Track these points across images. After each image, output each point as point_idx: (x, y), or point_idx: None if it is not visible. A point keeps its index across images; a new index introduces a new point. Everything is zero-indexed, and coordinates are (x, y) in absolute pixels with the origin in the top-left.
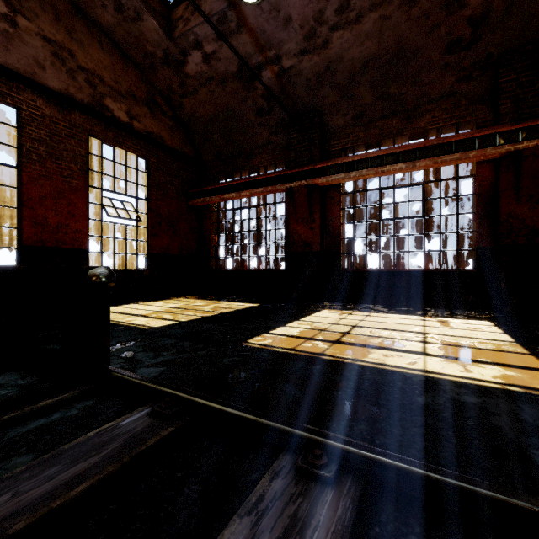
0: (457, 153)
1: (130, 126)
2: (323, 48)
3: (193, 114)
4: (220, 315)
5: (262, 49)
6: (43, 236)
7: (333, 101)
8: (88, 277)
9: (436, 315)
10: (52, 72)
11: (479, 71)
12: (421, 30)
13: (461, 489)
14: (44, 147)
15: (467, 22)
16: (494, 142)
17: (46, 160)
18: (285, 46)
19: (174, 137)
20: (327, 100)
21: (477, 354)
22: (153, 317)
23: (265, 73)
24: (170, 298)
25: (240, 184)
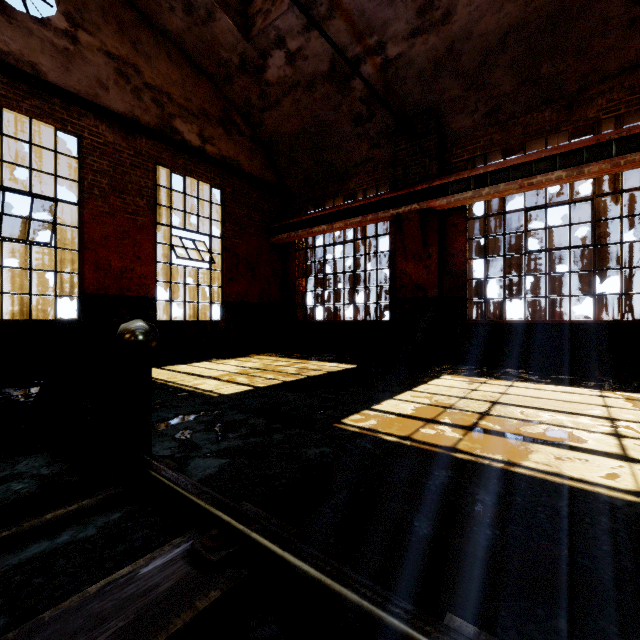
0: None
1: (203, 151)
2: (444, 23)
3: (275, 131)
4: (306, 379)
5: (360, 36)
6: (106, 282)
7: (457, 95)
8: (118, 334)
9: (619, 388)
10: (116, 93)
11: None
12: None
13: None
14: (107, 180)
15: None
16: None
17: (109, 194)
18: (391, 28)
19: (253, 161)
20: (447, 95)
21: None
22: (225, 380)
23: (364, 68)
24: (248, 355)
25: (332, 213)
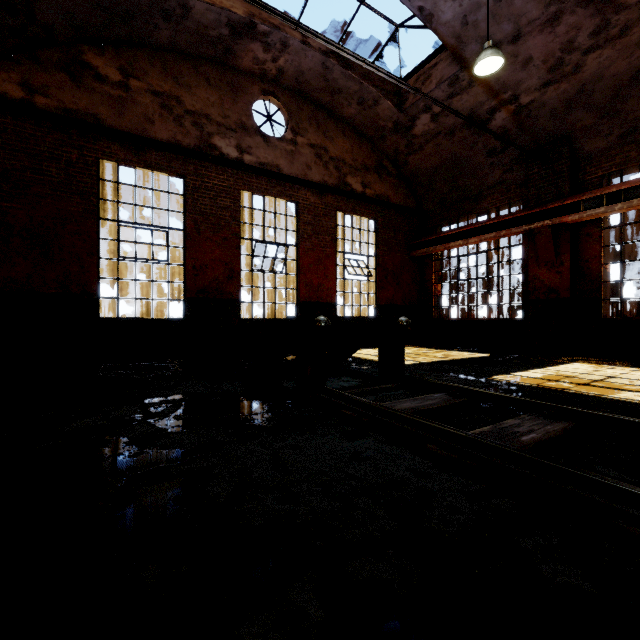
0: None
1: (364, 194)
2: (574, 73)
3: (416, 168)
4: (454, 360)
5: (495, 94)
6: (310, 294)
7: (589, 123)
8: (398, 322)
9: None
10: (315, 169)
11: None
12: None
13: (639, 423)
14: (310, 228)
15: None
16: None
17: (312, 237)
18: (524, 84)
19: (398, 194)
20: (580, 124)
21: None
22: None
23: (499, 115)
24: None
25: (467, 230)
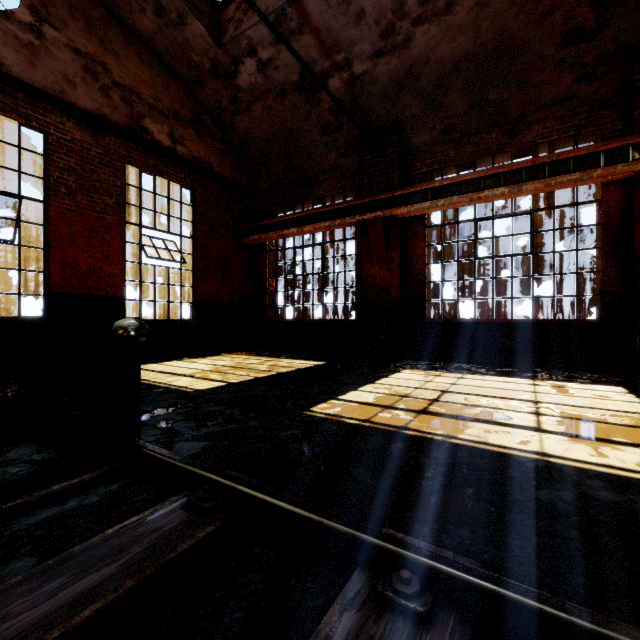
0: (577, 172)
1: (173, 151)
2: (404, 47)
3: (246, 134)
4: (277, 375)
5: (328, 52)
6: (73, 281)
7: (416, 113)
8: (113, 330)
9: (549, 378)
10: (83, 90)
11: (606, 66)
12: (529, 18)
13: None
14: (74, 178)
15: (591, 4)
16: (627, 157)
17: (77, 192)
18: (357, 48)
19: (224, 163)
20: (408, 112)
21: (611, 432)
22: (198, 377)
23: (332, 82)
24: (219, 354)
25: (302, 217)
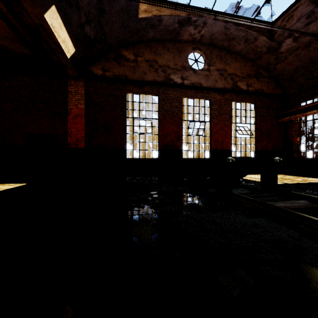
0: None
1: (247, 90)
2: None
3: (282, 70)
4: (311, 183)
5: None
6: (217, 145)
7: None
8: (274, 160)
9: None
10: (219, 82)
11: None
12: None
13: None
14: (217, 112)
15: None
16: None
17: (218, 116)
18: None
19: (269, 87)
20: None
21: None
22: None
23: None
24: None
25: None
